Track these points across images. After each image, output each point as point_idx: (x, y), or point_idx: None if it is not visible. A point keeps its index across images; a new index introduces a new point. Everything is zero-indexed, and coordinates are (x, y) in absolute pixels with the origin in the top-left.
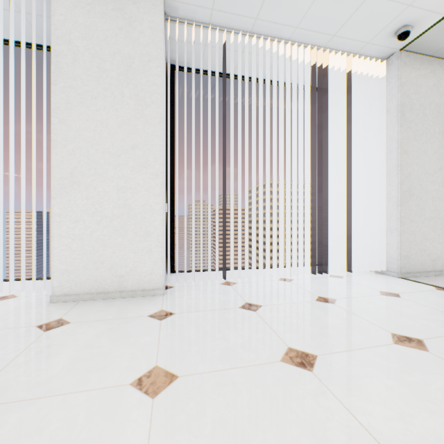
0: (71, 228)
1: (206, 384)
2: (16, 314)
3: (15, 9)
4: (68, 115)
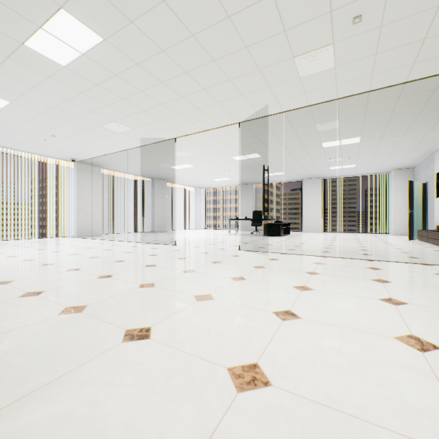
0: None
1: None
2: None
3: None
4: None
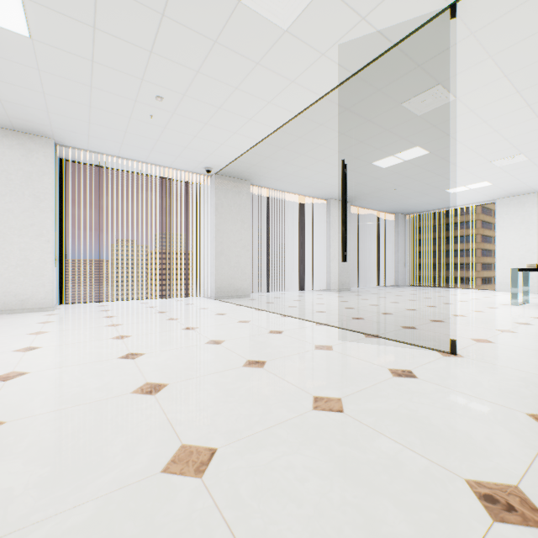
0: None
1: (67, 321)
2: None
3: None
4: None
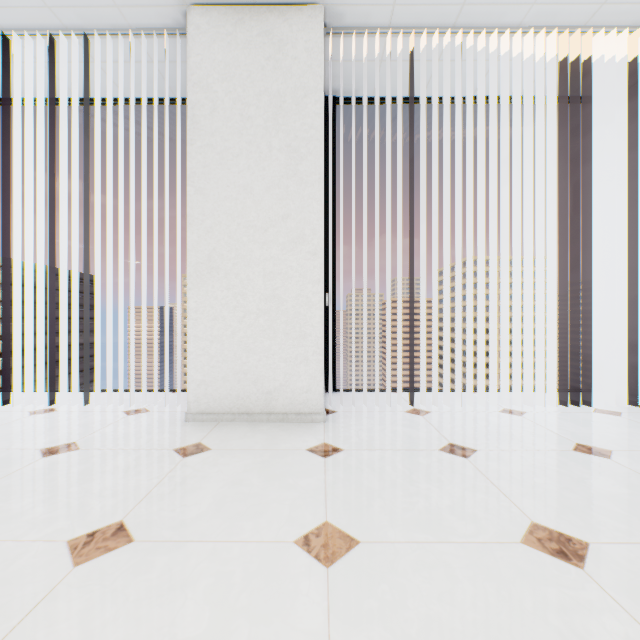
0: (209, 327)
1: (402, 560)
2: (150, 433)
3: (146, 59)
4: (205, 182)
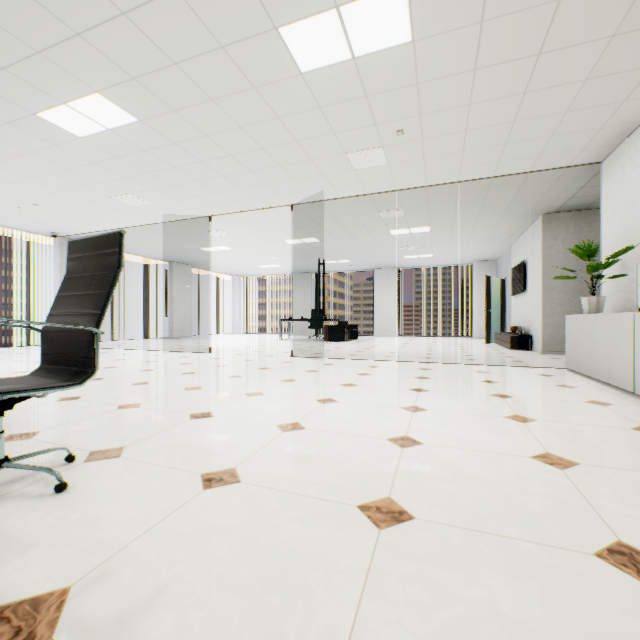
0: None
1: None
2: None
3: None
4: None
